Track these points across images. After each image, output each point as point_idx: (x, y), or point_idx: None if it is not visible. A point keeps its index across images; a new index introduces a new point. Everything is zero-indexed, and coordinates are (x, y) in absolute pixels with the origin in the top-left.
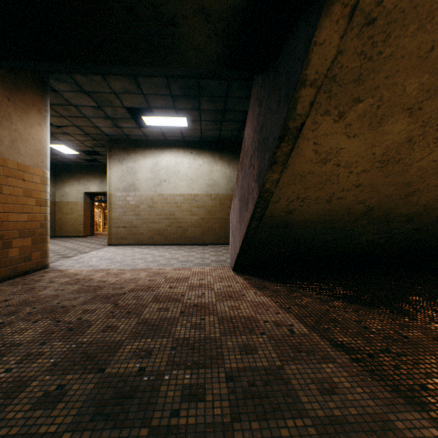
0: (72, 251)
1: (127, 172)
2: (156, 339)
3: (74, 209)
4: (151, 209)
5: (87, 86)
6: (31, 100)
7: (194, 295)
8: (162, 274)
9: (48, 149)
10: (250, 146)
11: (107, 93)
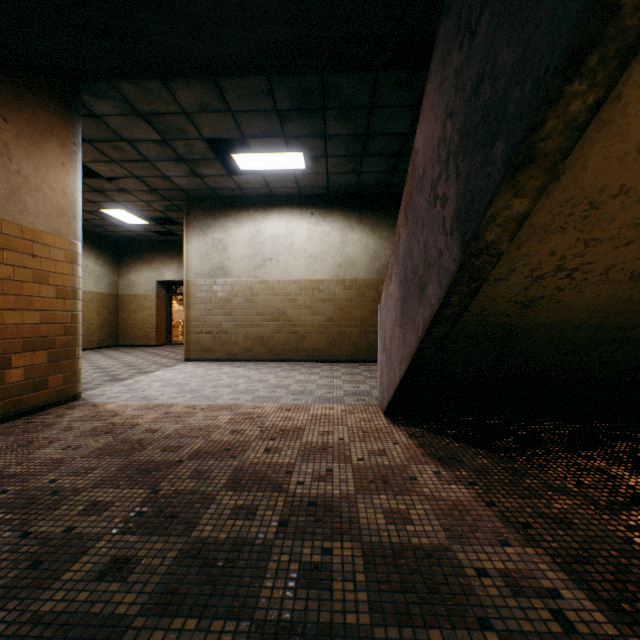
0: (130, 370)
1: (213, 247)
2: (209, 622)
3: (142, 306)
4: (249, 305)
5: (141, 103)
6: (46, 124)
7: (311, 475)
8: (257, 418)
9: (80, 206)
10: (431, 159)
11: (173, 114)
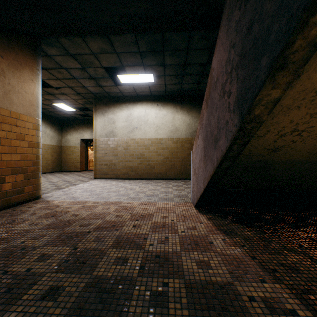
0: (66, 183)
1: (108, 122)
2: None
3: (73, 151)
4: (126, 151)
5: (71, 49)
6: (23, 59)
7: (157, 240)
8: (129, 208)
9: (40, 101)
10: (221, 72)
11: (87, 54)
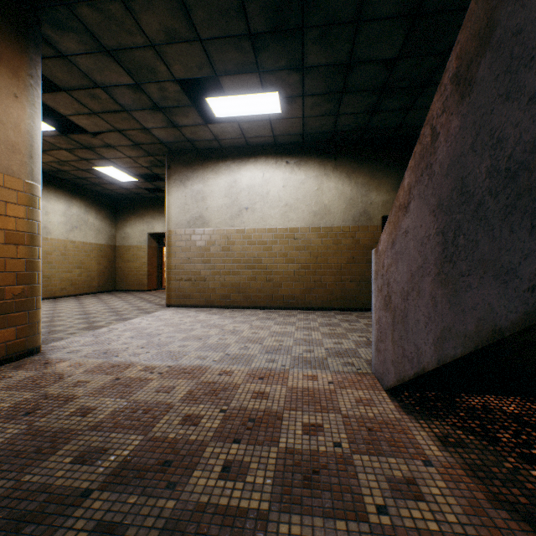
0: (111, 316)
1: (192, 198)
2: None
3: (136, 256)
4: (226, 253)
5: (105, 35)
6: None
7: None
8: (222, 391)
9: (38, 145)
10: None
11: (140, 48)
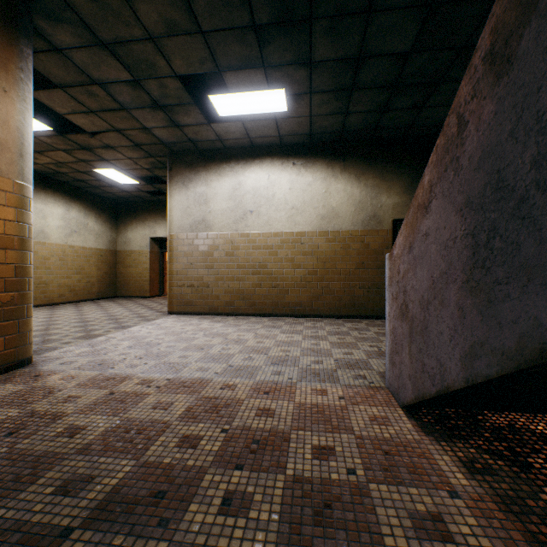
0: (110, 324)
1: (195, 200)
2: None
3: (138, 261)
4: (230, 258)
5: (101, 27)
6: None
7: None
8: (223, 408)
9: (29, 144)
10: None
11: (139, 41)
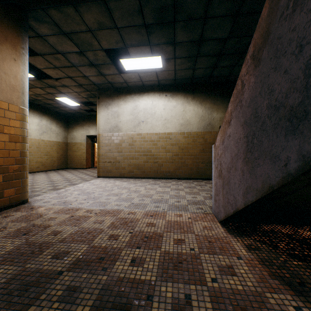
0: (66, 182)
1: (112, 115)
2: None
3: (79, 148)
4: (131, 147)
5: (64, 25)
6: (2, 33)
7: (171, 303)
8: (130, 223)
9: (27, 87)
10: None
11: (83, 32)
